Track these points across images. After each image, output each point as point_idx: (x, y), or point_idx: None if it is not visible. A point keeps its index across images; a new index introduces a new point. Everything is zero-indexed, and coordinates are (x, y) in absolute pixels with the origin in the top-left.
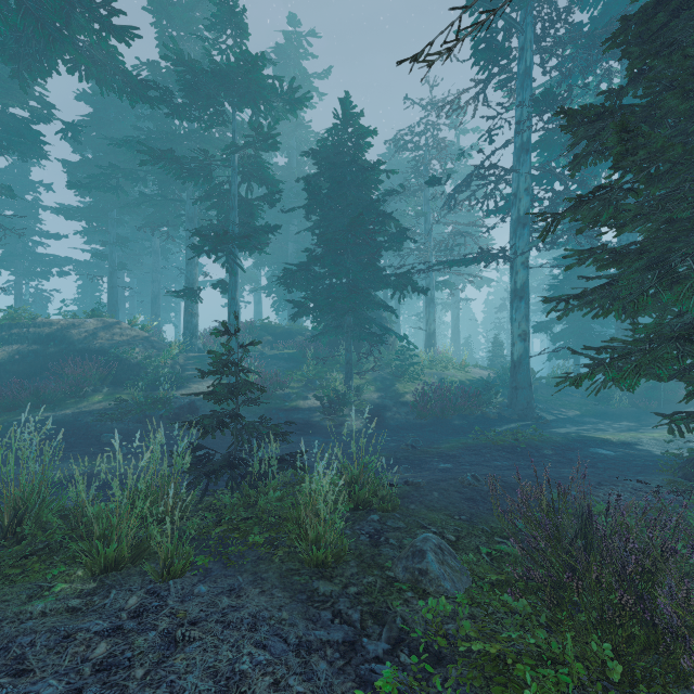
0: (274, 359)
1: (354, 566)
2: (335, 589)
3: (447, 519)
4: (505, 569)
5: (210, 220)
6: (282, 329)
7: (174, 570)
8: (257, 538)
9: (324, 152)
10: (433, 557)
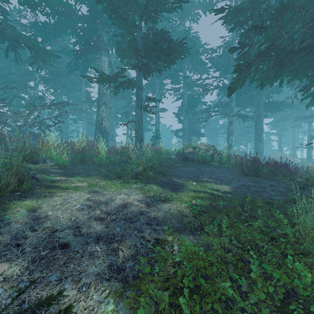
0: None
1: None
2: None
3: None
4: None
5: None
6: None
7: None
8: None
9: None
10: None
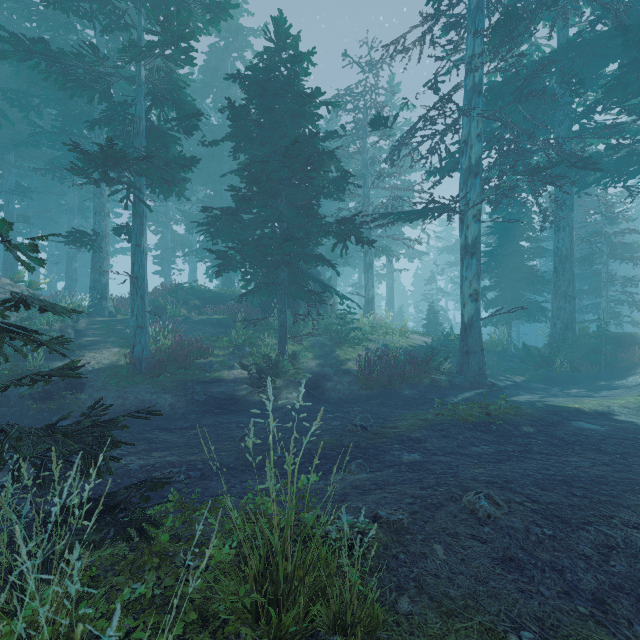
0: (200, 324)
1: None
2: None
3: None
4: None
5: None
6: (212, 293)
7: None
8: None
9: (254, 77)
10: None
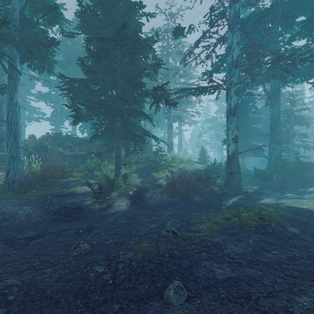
0: (69, 157)
1: None
2: None
3: None
4: None
5: None
6: (80, 139)
7: None
8: None
9: None
10: None
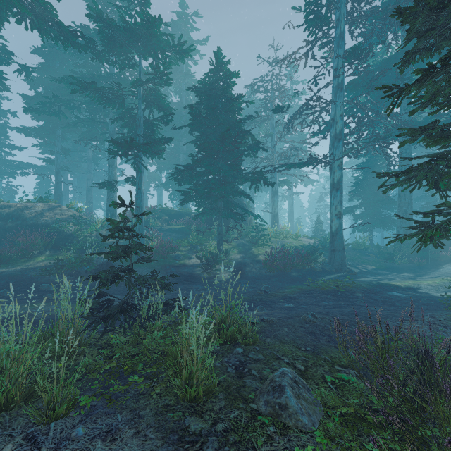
0: (169, 231)
1: (222, 399)
2: (205, 426)
3: (296, 351)
4: (352, 401)
5: (123, 134)
6: (175, 211)
7: (55, 413)
8: (136, 378)
9: (203, 88)
10: (291, 392)
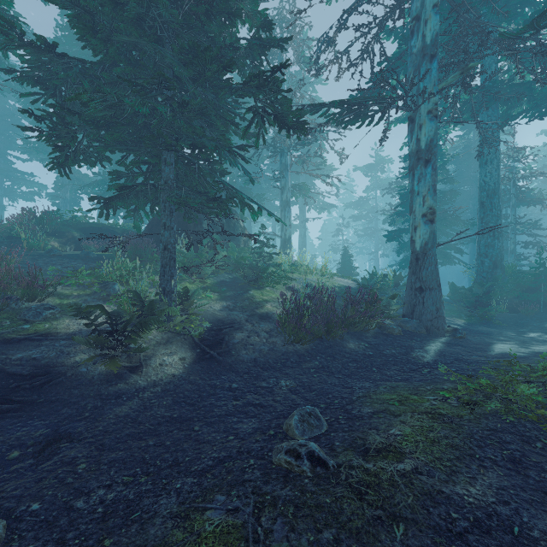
0: (68, 258)
1: None
2: None
3: None
4: None
5: None
6: (101, 226)
7: None
8: None
9: None
10: None
